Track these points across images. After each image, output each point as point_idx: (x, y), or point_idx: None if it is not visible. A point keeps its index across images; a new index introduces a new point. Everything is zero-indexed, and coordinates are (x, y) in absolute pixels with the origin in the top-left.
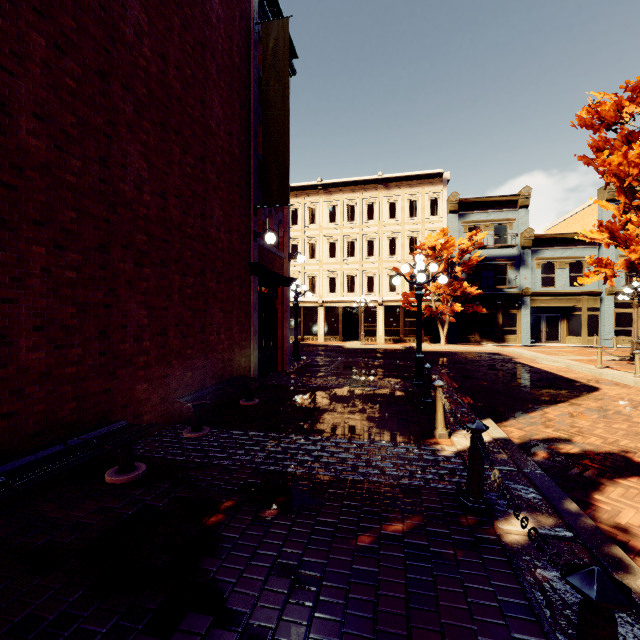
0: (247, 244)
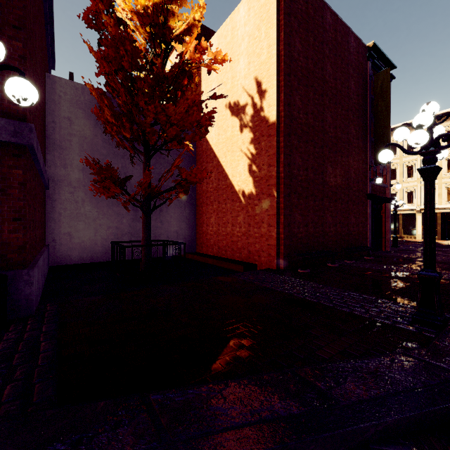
0: (365, 185)
